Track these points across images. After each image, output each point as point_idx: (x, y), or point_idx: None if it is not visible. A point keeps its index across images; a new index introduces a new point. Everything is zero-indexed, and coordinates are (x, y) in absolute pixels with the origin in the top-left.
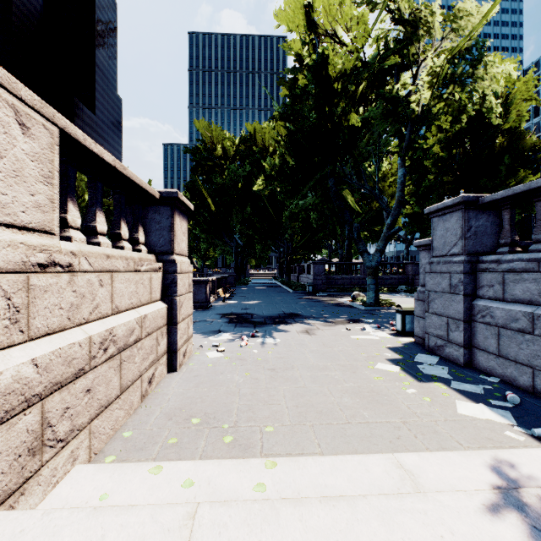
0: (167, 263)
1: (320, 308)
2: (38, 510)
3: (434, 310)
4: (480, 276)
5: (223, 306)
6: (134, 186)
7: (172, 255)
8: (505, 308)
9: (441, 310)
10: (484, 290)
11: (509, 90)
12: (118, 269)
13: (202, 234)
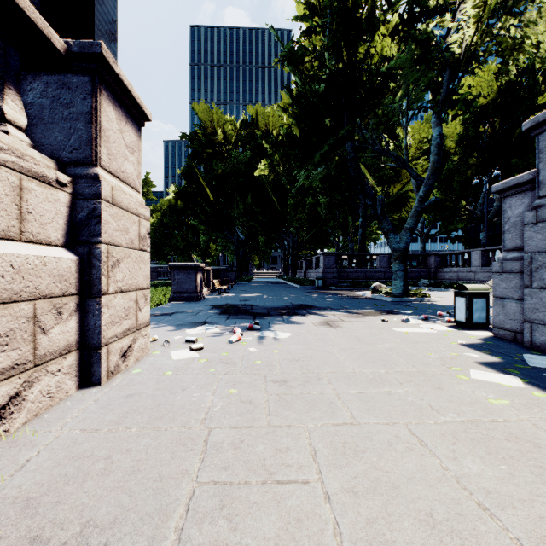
0: (82, 179)
1: (336, 299)
2: None
3: (545, 282)
4: None
5: (218, 298)
6: None
7: (94, 167)
8: None
9: None
10: None
11: None
12: None
13: (200, 226)
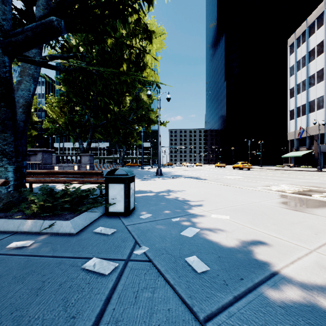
0: None
1: None
2: None
3: None
4: None
5: None
6: None
7: None
8: None
9: None
10: None
11: None
12: None
13: None
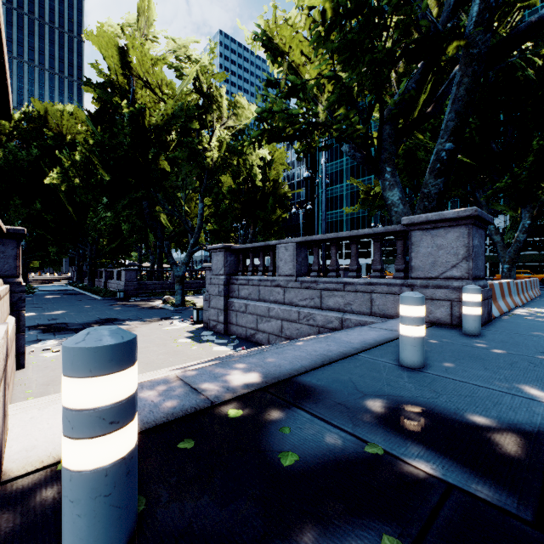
0: (14, 285)
1: (136, 311)
2: (30, 401)
3: (212, 306)
4: (231, 287)
5: None
6: (0, 231)
7: (18, 278)
8: (238, 302)
9: (215, 305)
10: (233, 293)
11: (272, 154)
12: (5, 294)
13: None
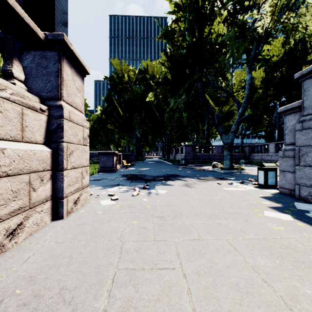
0: (53, 107)
1: (192, 171)
2: None
3: (306, 163)
4: None
5: (125, 170)
6: None
7: (59, 101)
8: None
9: None
10: None
11: None
12: None
13: (115, 130)
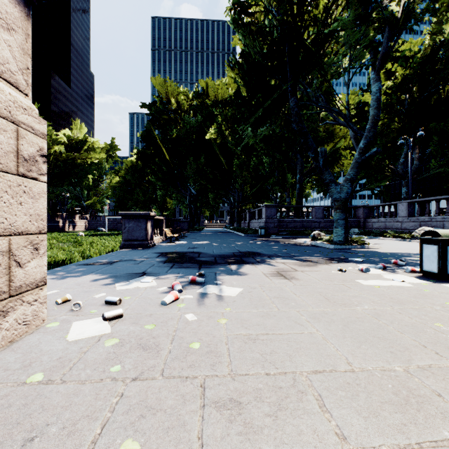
0: None
1: (281, 247)
2: None
3: None
4: None
5: (168, 245)
6: None
7: None
8: None
9: None
10: None
11: None
12: None
13: (157, 183)
